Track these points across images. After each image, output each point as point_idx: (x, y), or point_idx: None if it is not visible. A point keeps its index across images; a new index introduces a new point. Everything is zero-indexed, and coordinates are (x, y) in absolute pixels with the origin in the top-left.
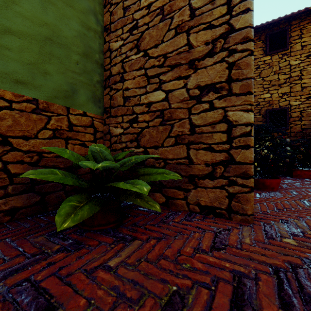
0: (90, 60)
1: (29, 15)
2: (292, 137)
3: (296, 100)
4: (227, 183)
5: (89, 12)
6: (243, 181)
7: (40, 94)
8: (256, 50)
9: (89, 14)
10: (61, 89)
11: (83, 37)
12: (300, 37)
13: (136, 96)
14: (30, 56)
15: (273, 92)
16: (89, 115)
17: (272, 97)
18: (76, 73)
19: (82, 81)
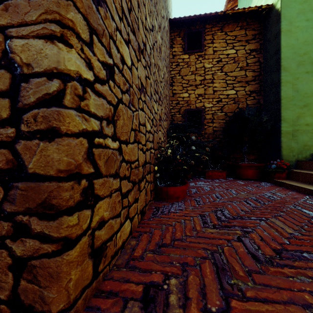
0: None
1: None
2: (206, 138)
3: (209, 103)
4: (10, 231)
5: None
6: (43, 224)
7: None
8: (176, 46)
9: None
10: None
11: None
12: (212, 42)
13: None
14: None
15: (191, 92)
16: None
17: (190, 97)
18: None
19: None
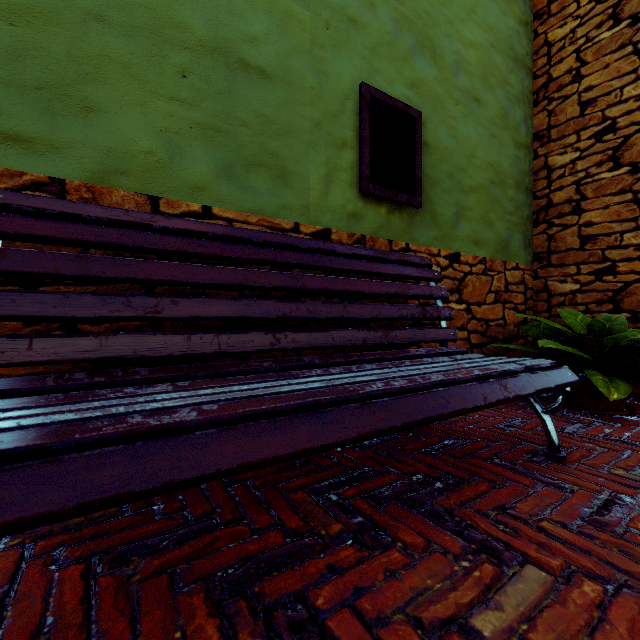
0: (521, 190)
1: (480, 163)
2: None
3: None
4: None
5: (520, 124)
6: None
7: (486, 251)
8: None
9: (520, 126)
10: (500, 239)
11: (515, 162)
12: None
13: (611, 234)
14: (481, 209)
15: None
16: (520, 267)
17: None
18: (510, 213)
19: (514, 222)
